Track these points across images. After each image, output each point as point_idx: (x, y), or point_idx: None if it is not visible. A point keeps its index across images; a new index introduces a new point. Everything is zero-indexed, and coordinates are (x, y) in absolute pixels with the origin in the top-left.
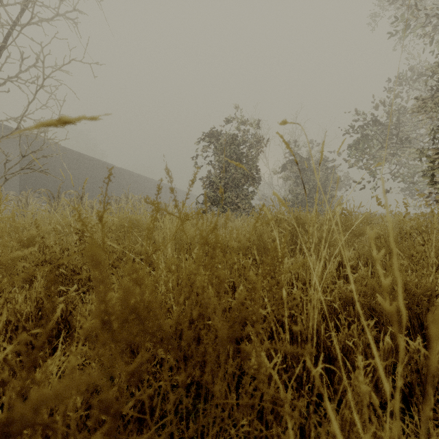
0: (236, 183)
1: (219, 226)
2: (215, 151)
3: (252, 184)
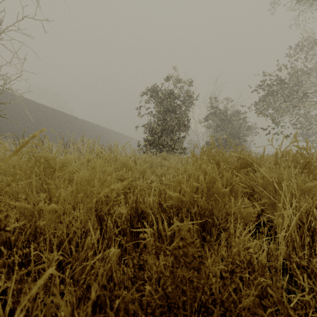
0: (170, 129)
1: (156, 165)
2: (153, 103)
3: (183, 130)
